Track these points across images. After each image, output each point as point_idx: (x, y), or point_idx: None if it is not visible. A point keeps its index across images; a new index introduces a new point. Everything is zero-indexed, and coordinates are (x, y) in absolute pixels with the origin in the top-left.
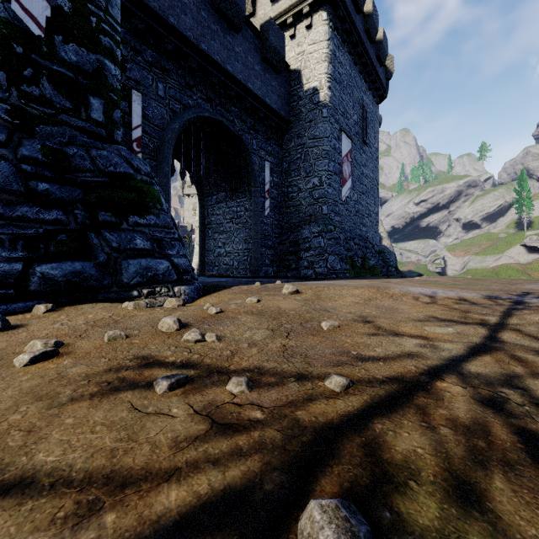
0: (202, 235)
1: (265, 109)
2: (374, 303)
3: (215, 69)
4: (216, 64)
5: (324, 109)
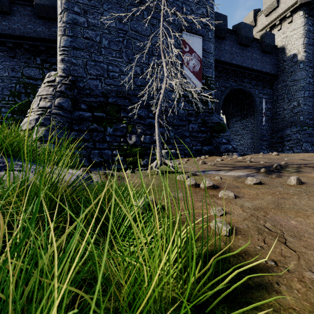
0: None
1: (262, 74)
2: (311, 157)
3: (238, 68)
4: (238, 66)
5: (301, 64)
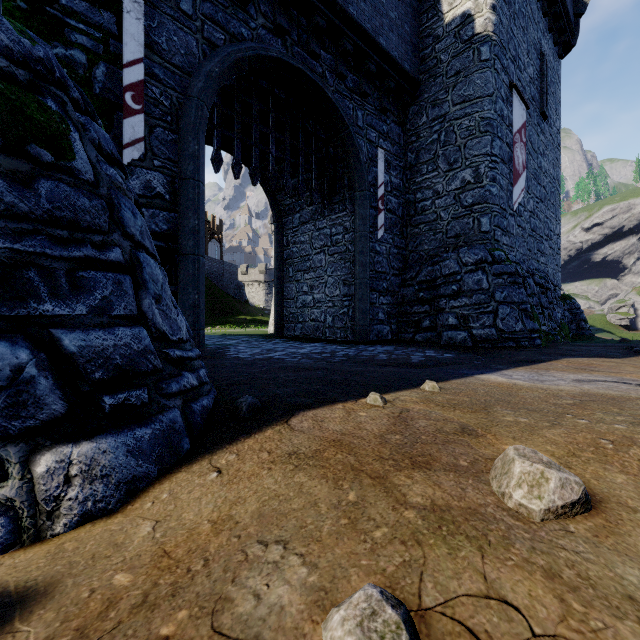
0: (279, 275)
1: (378, 56)
2: None
3: None
4: None
5: (484, 47)
